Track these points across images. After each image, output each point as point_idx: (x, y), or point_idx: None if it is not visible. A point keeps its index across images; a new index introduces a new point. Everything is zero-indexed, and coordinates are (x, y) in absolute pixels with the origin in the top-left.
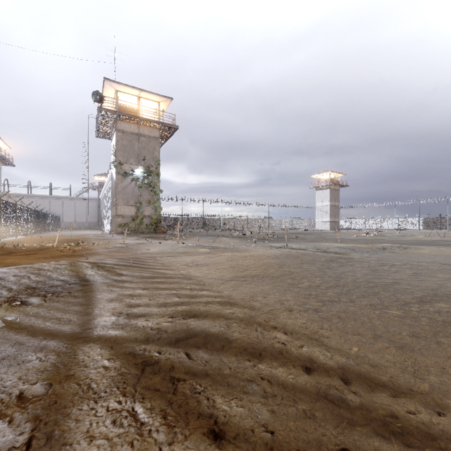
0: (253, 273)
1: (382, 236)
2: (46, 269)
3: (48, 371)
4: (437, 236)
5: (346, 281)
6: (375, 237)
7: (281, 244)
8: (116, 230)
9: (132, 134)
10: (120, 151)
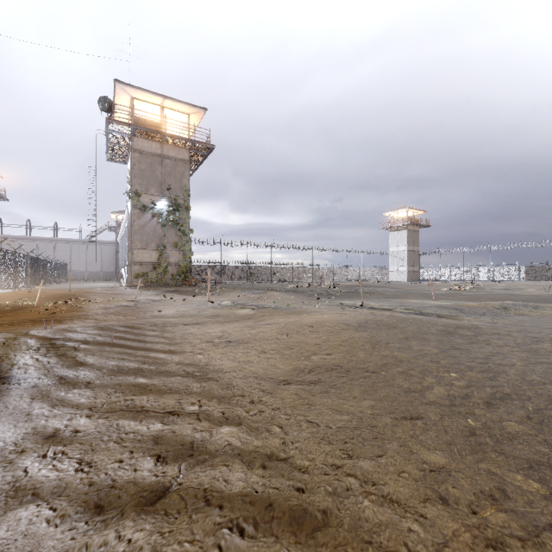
0: (327, 361)
1: (480, 289)
2: None
3: None
4: (551, 289)
5: (510, 381)
6: (472, 291)
7: (354, 302)
8: (132, 282)
9: (153, 155)
10: (136, 177)
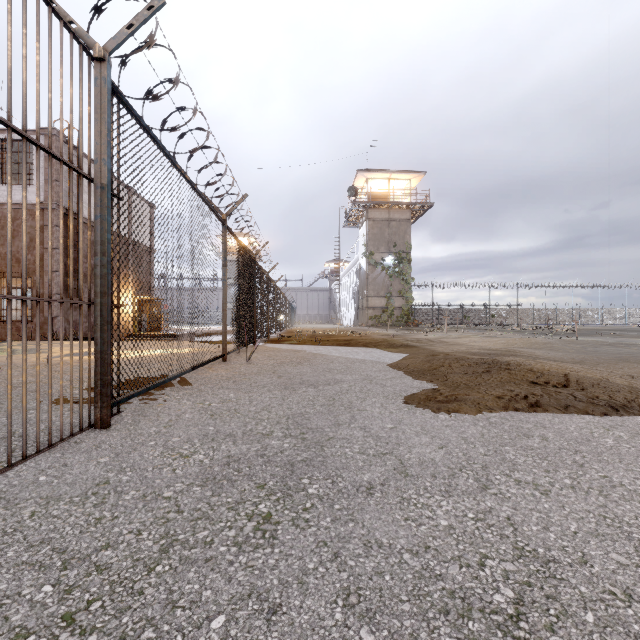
0: (520, 346)
1: None
2: (380, 340)
3: (442, 353)
4: None
5: (597, 352)
6: None
7: (571, 338)
8: (367, 323)
9: (382, 220)
10: (370, 240)
